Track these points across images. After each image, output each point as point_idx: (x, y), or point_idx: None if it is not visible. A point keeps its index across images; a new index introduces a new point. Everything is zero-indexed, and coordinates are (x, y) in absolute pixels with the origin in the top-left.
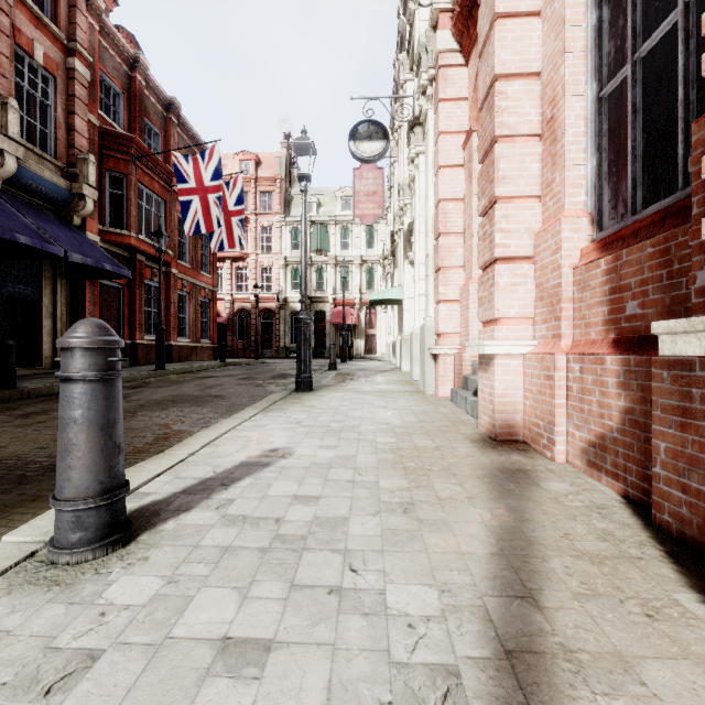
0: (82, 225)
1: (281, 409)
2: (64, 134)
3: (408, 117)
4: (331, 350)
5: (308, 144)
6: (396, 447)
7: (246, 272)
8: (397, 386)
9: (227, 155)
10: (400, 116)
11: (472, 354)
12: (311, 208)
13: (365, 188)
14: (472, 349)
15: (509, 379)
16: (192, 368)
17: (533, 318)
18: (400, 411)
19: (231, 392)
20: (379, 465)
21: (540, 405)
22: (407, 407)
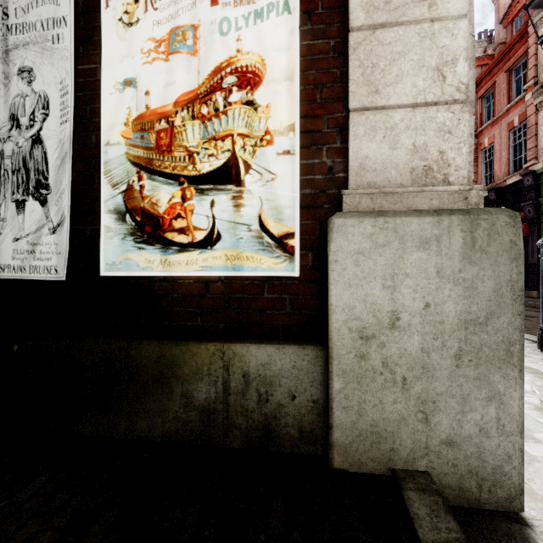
0: None
1: None
2: None
3: None
4: None
5: (538, 2)
6: None
7: None
8: None
9: None
10: None
11: None
12: None
13: None
14: None
15: None
16: None
17: None
18: None
19: None
20: None
21: None
22: None
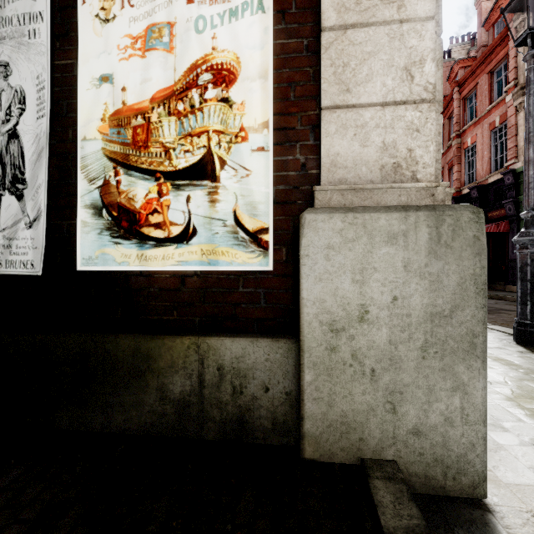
0: None
1: None
2: None
3: None
4: None
5: (514, 6)
6: None
7: None
8: None
9: None
10: None
11: None
12: None
13: None
14: None
15: None
16: None
17: None
18: None
19: None
20: None
21: None
22: None
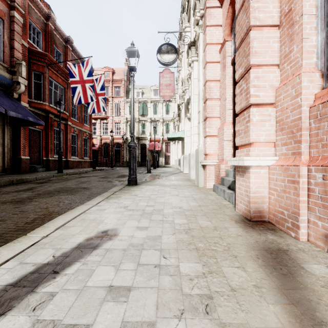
0: (18, 98)
1: (117, 197)
2: (8, 50)
3: (187, 45)
4: (148, 163)
5: (135, 51)
6: (187, 228)
7: (107, 125)
8: (182, 182)
9: (98, 69)
10: (182, 46)
11: (225, 165)
12: (139, 95)
13: (165, 82)
14: (232, 162)
15: (259, 181)
16: (77, 172)
17: (274, 143)
18: (186, 198)
19: (93, 185)
20: (178, 246)
21: (284, 200)
22: (189, 195)
